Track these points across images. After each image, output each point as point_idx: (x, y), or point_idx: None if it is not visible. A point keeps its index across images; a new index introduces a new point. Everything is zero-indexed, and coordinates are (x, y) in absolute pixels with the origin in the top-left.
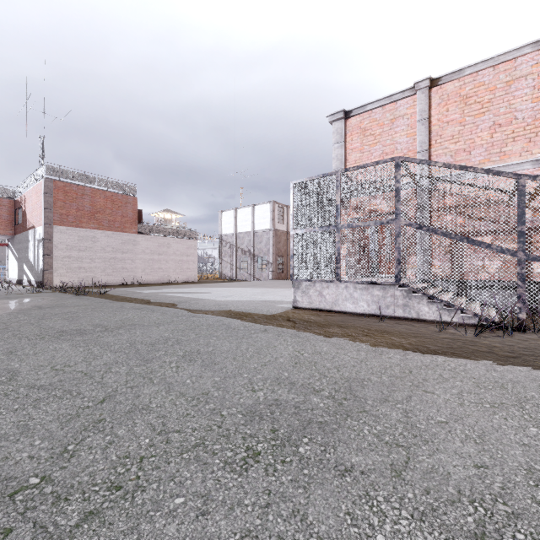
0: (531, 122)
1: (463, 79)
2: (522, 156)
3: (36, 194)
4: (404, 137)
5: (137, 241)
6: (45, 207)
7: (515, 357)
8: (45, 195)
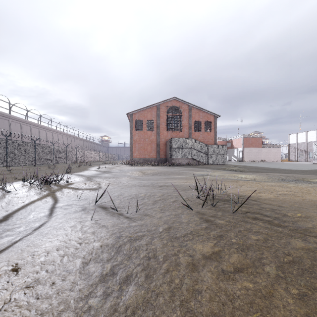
0: None
1: None
2: None
3: (238, 140)
4: None
5: (261, 150)
6: (242, 144)
7: None
8: (242, 141)
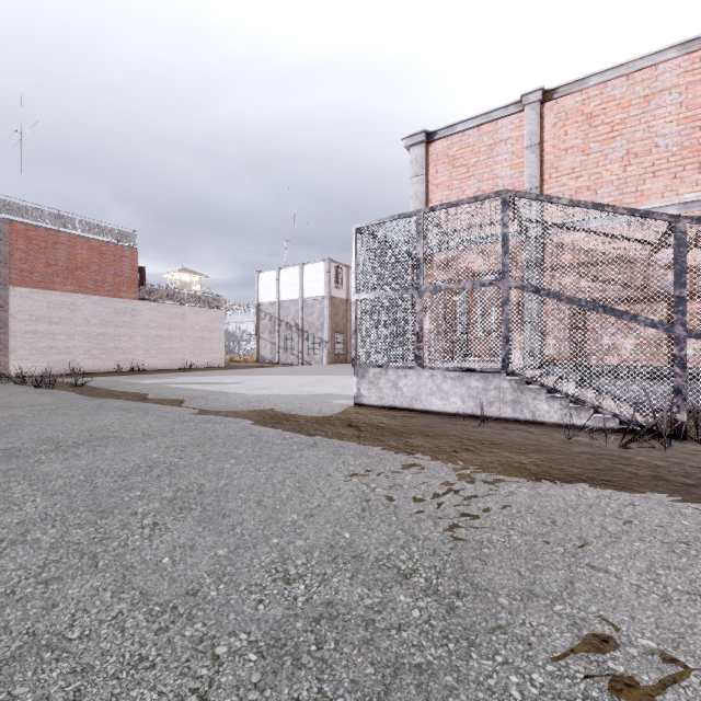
0: (677, 152)
1: (587, 92)
2: (665, 197)
3: None
4: (507, 169)
5: (137, 311)
6: None
7: (697, 485)
8: None
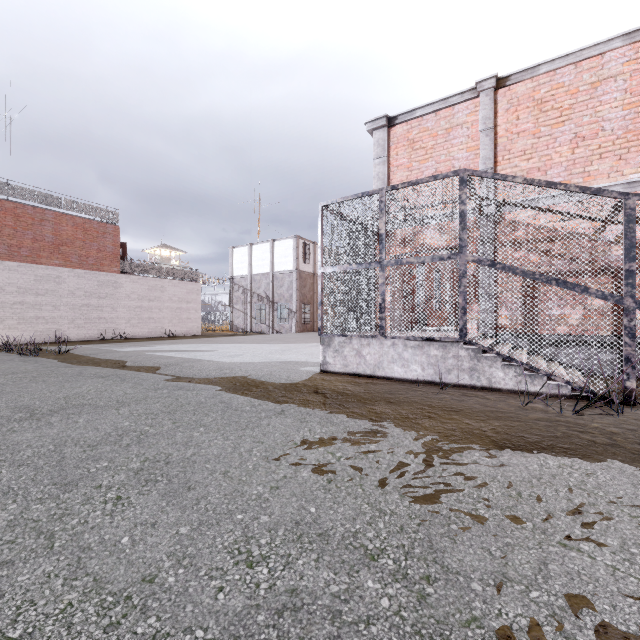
0: (622, 135)
1: (537, 79)
2: (611, 177)
3: None
4: (463, 151)
5: (119, 283)
6: None
7: None
8: None
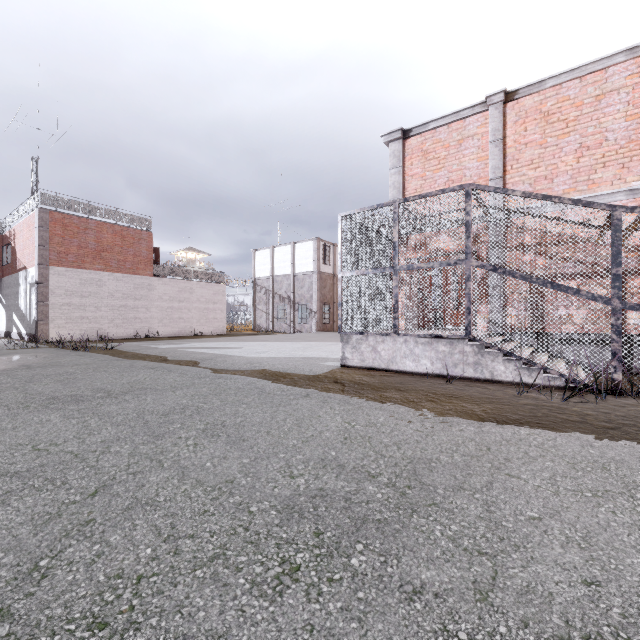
0: (625, 145)
1: (544, 93)
2: (614, 185)
3: (28, 228)
4: (474, 161)
5: (152, 286)
6: (39, 243)
7: (614, 428)
8: (39, 229)
